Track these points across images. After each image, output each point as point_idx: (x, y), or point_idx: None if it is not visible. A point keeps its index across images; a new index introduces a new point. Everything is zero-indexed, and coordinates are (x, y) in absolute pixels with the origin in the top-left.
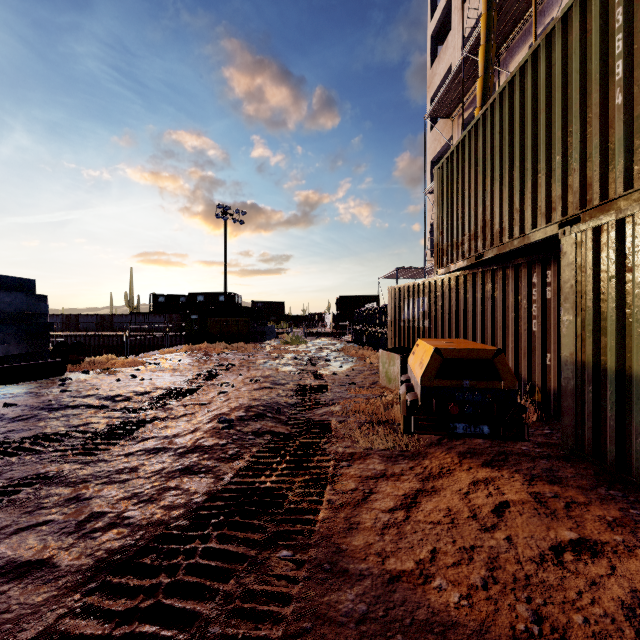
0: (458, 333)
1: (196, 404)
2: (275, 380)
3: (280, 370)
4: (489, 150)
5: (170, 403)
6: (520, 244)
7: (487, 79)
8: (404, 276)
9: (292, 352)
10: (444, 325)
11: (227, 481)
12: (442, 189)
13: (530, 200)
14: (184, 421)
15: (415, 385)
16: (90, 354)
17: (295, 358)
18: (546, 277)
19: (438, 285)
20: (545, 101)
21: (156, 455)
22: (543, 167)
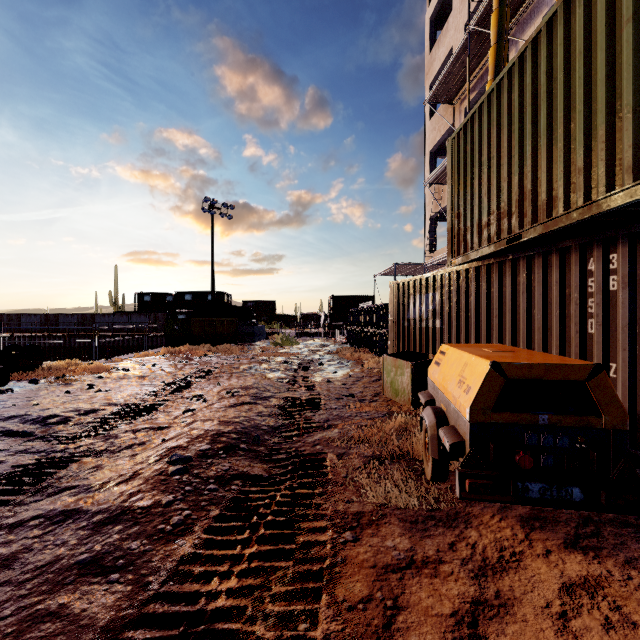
0: (479, 335)
1: (150, 429)
2: (257, 392)
3: (266, 377)
4: (530, 99)
5: (118, 427)
6: (583, 216)
7: (501, 48)
8: (401, 273)
9: (282, 355)
10: (460, 325)
11: (153, 592)
12: (458, 163)
13: (603, 152)
14: (127, 456)
15: (450, 414)
16: (70, 356)
17: (284, 362)
18: (610, 262)
19: (452, 278)
20: (632, 6)
21: (58, 527)
22: (628, 101)
